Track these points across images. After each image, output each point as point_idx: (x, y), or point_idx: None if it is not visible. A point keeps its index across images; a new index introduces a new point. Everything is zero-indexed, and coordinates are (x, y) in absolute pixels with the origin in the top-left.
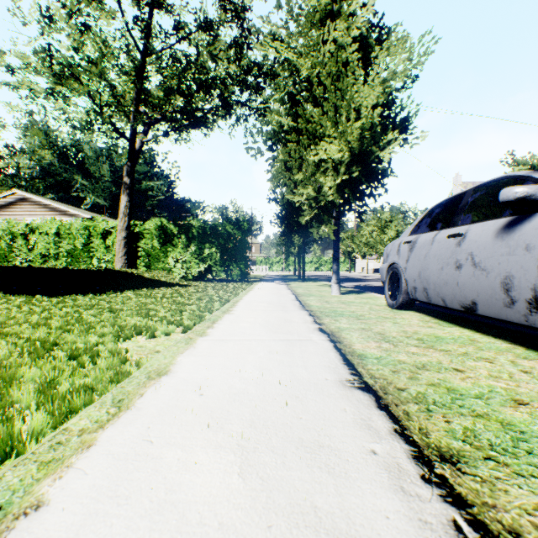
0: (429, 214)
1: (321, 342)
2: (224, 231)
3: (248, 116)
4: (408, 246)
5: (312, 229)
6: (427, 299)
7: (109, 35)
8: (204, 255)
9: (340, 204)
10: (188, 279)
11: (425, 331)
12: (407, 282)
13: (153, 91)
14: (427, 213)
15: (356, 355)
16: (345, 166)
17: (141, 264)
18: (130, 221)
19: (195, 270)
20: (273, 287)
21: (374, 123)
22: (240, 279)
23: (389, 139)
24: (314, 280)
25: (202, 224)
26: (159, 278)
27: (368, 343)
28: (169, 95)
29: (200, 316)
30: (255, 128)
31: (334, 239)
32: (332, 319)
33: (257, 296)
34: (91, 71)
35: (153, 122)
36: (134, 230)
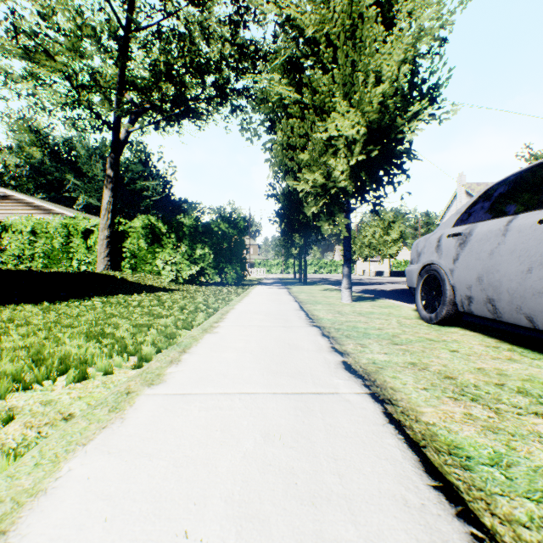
0: (487, 196)
1: (358, 401)
2: (217, 230)
3: (245, 107)
4: (455, 240)
5: (319, 222)
6: (493, 315)
7: (87, 7)
8: (196, 257)
9: (353, 193)
10: (179, 282)
11: (515, 370)
12: (455, 290)
13: (135, 68)
14: (482, 194)
15: (444, 448)
16: (361, 144)
17: (126, 266)
18: (114, 218)
19: (186, 272)
20: (272, 291)
21: (399, 87)
22: (236, 282)
23: (416, 110)
24: (316, 283)
25: (193, 222)
26: (144, 282)
27: (444, 404)
28: (158, 81)
29: (171, 336)
30: (251, 106)
31: (345, 236)
32: (357, 342)
33: (253, 304)
34: (62, 43)
35: (141, 111)
36: (118, 229)
